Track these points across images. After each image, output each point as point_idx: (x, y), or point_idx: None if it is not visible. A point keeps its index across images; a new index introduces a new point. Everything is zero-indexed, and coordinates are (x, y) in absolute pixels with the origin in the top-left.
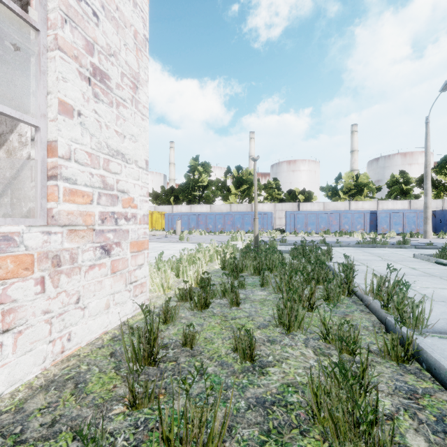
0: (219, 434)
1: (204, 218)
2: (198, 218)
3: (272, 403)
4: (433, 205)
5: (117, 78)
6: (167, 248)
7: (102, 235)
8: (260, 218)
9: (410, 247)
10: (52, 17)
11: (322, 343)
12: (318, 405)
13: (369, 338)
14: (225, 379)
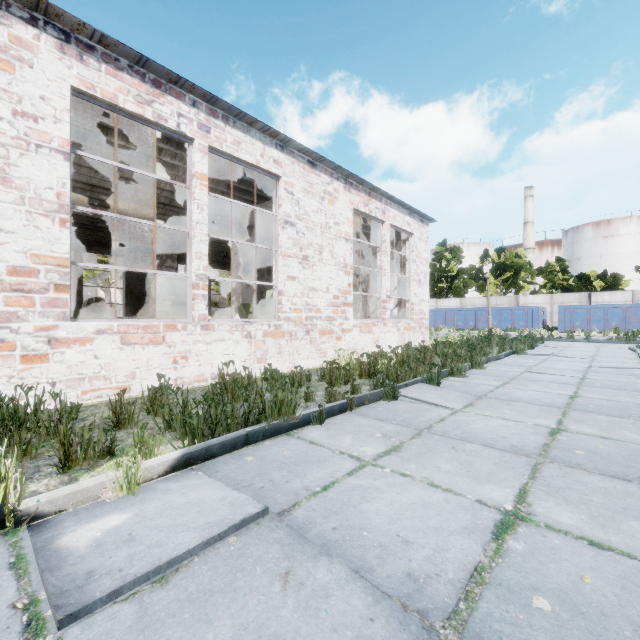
0: (450, 346)
1: (453, 314)
2: (446, 315)
3: None
4: None
5: (422, 278)
6: None
7: (419, 324)
8: (522, 315)
9: None
10: (412, 274)
11: None
12: None
13: None
14: None
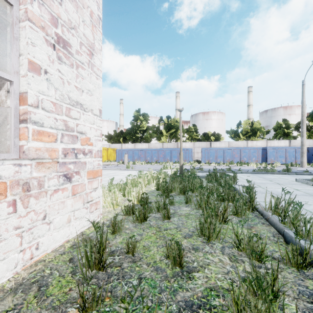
0: None
1: (144, 152)
2: (140, 153)
3: (198, 306)
4: (307, 143)
5: (77, 46)
6: (118, 174)
7: (64, 166)
8: (183, 153)
9: (292, 174)
10: None
11: (235, 251)
12: (238, 312)
13: (271, 246)
14: (160, 283)
